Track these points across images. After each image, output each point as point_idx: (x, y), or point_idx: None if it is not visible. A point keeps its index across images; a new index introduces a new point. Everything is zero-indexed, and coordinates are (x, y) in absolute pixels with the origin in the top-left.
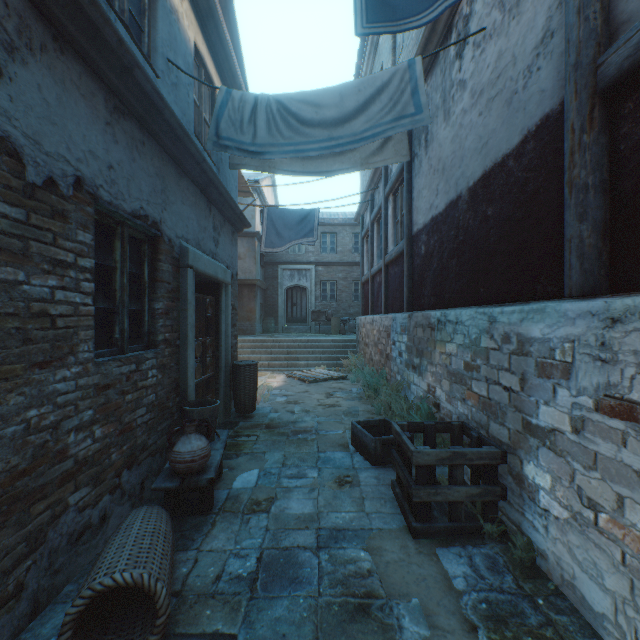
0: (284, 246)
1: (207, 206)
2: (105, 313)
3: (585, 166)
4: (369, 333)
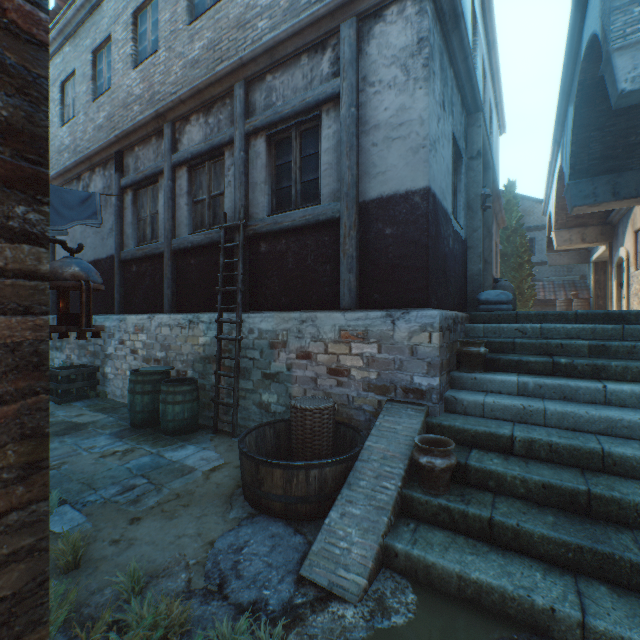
0: None
1: None
2: None
3: (119, 279)
4: None
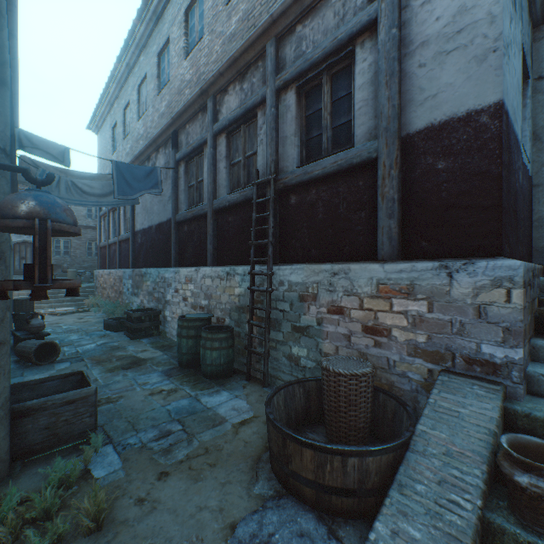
0: None
1: None
2: None
3: (174, 238)
4: (107, 281)
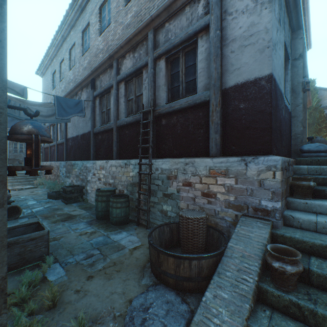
0: None
1: None
2: None
3: (93, 142)
4: None
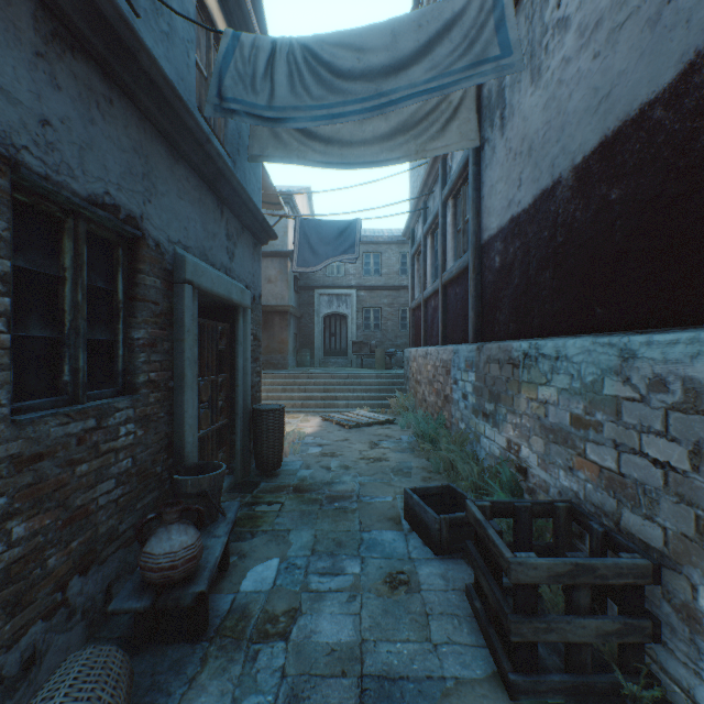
0: (319, 265)
1: (217, 206)
2: (45, 344)
3: None
4: (421, 368)
